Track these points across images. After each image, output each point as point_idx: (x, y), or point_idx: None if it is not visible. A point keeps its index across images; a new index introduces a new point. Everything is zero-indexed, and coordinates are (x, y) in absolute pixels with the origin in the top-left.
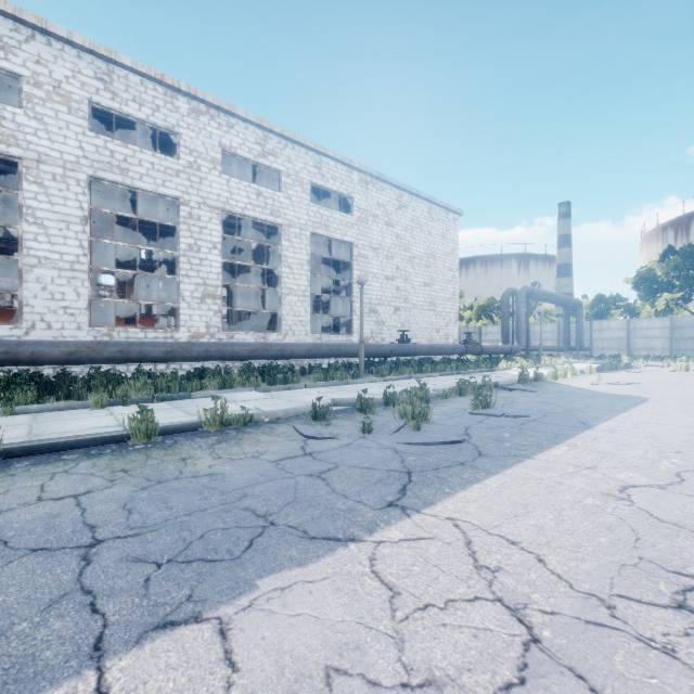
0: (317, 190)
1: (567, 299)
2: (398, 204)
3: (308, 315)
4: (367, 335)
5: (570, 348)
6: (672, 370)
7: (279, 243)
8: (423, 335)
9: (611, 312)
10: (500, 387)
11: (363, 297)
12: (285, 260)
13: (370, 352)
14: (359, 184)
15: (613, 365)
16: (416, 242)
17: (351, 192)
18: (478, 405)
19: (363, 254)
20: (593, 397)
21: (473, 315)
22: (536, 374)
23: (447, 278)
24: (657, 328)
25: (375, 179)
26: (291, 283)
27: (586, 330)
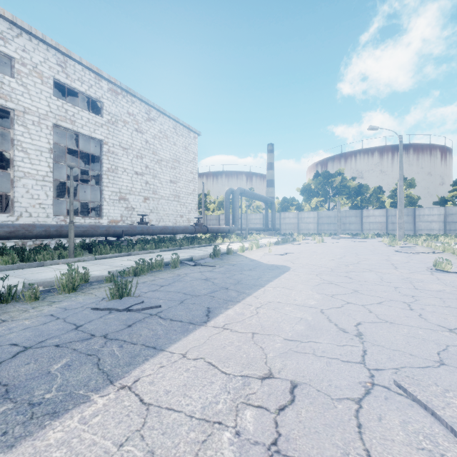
0: (72, 92)
1: (266, 198)
2: (147, 117)
3: (49, 198)
4: (117, 218)
5: (269, 229)
6: (315, 242)
7: (11, 127)
8: (169, 219)
9: (290, 208)
10: (187, 263)
11: (113, 187)
12: (19, 145)
13: (99, 233)
14: (109, 92)
15: (285, 240)
16: (164, 149)
17: (101, 97)
18: (115, 293)
19: (113, 151)
20: (253, 269)
21: (215, 207)
22: (228, 249)
23: (189, 178)
24: (311, 217)
25: (125, 92)
26: (26, 167)
27: (277, 218)
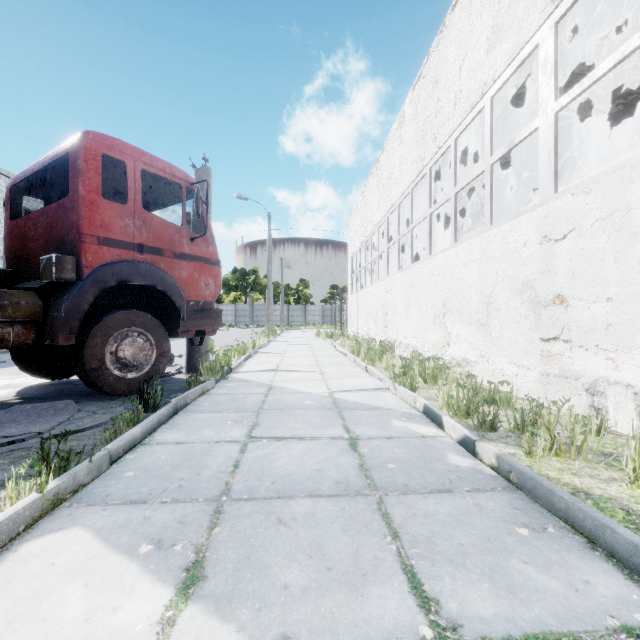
0: None
1: None
2: None
3: None
4: None
5: None
6: (224, 330)
7: None
8: None
9: None
10: None
11: None
12: None
13: None
14: (42, 203)
15: None
16: None
17: (36, 208)
18: None
19: None
20: None
21: None
22: None
23: None
24: (230, 310)
25: None
26: None
27: None
